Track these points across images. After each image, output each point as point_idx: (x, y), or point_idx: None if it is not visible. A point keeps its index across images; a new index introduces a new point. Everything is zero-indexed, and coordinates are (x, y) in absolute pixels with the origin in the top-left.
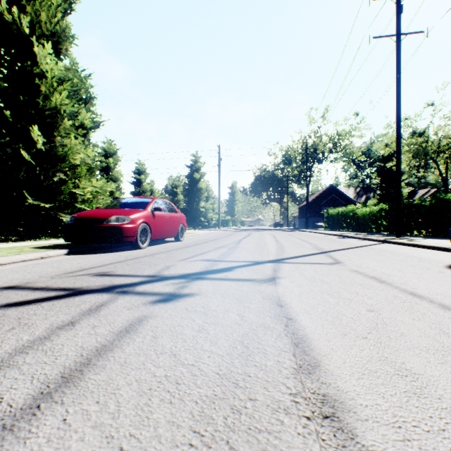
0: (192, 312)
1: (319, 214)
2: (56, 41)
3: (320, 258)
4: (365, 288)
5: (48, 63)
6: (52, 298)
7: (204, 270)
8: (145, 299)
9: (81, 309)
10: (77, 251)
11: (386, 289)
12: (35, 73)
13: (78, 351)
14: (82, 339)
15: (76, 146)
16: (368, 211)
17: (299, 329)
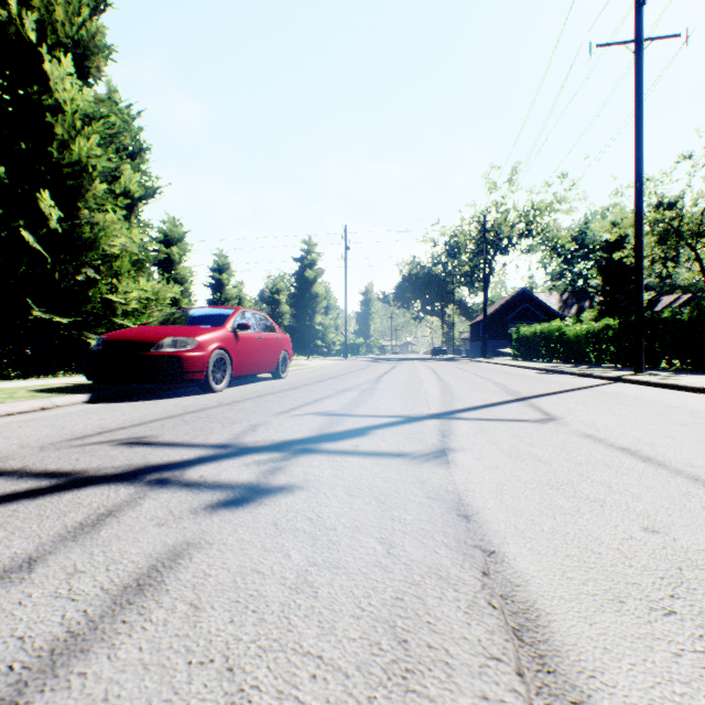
0: (285, 533)
1: (504, 335)
2: (80, 55)
3: (519, 411)
4: (620, 474)
5: (68, 89)
6: (19, 496)
7: (316, 435)
8: (198, 498)
9: (63, 525)
10: (106, 397)
11: (661, 476)
12: (46, 106)
13: (6, 654)
14: (32, 613)
15: (113, 224)
16: (584, 329)
17: (516, 584)
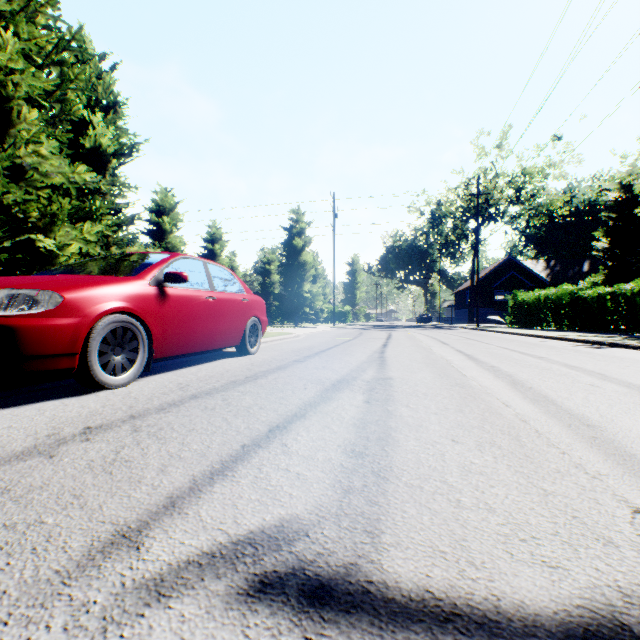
0: None
1: (489, 302)
2: None
3: None
4: None
5: None
6: None
7: None
8: None
9: None
10: None
11: None
12: None
13: None
14: None
15: (46, 160)
16: (610, 293)
17: None
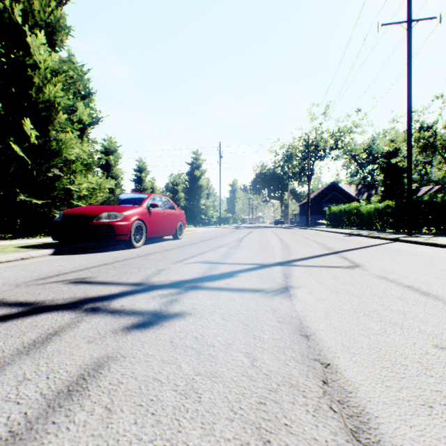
0: (178, 349)
1: (320, 212)
2: (50, 32)
3: (335, 260)
4: (410, 305)
5: (42, 53)
6: None
7: (201, 276)
8: (118, 322)
9: (21, 342)
10: (64, 251)
11: (438, 306)
12: (28, 64)
13: None
14: None
15: (71, 140)
16: (373, 208)
17: (349, 391)
